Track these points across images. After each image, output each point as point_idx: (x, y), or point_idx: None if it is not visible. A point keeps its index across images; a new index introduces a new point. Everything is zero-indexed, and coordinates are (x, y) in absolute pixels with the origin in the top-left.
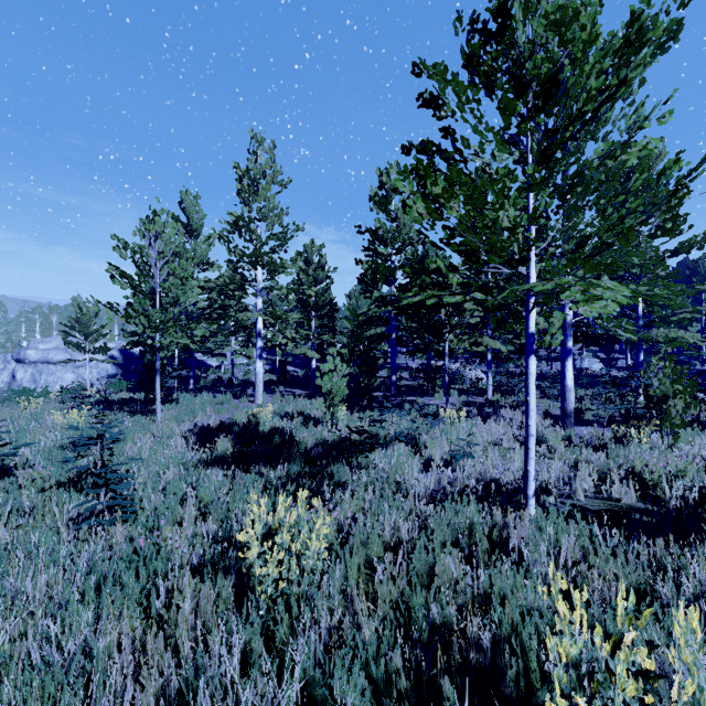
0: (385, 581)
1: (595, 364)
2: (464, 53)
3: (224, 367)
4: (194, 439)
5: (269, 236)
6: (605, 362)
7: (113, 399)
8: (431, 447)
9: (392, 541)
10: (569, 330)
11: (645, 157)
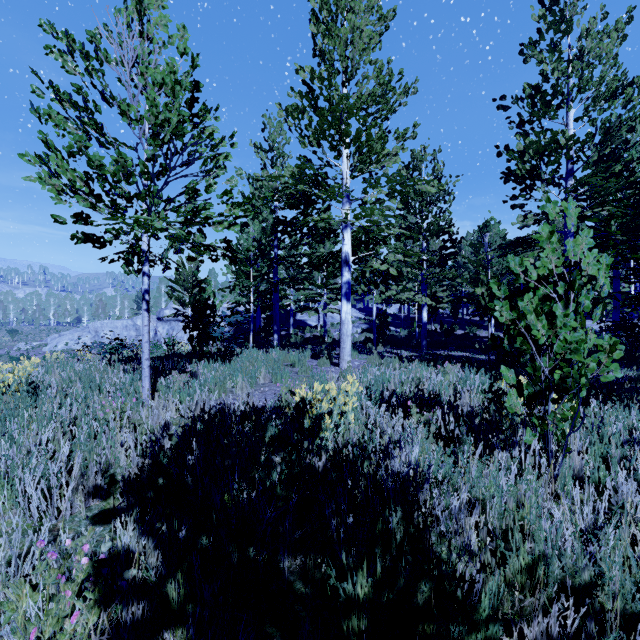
0: None
1: None
2: None
3: (321, 327)
4: (140, 464)
5: (360, 97)
6: None
7: (182, 353)
8: None
9: None
10: None
11: None
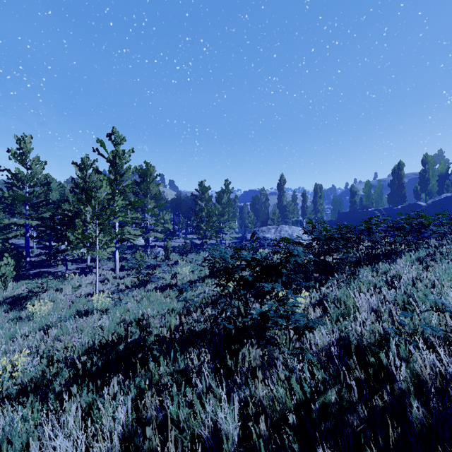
0: (65, 311)
1: (142, 240)
2: (81, 190)
3: None
4: None
5: None
6: (145, 239)
7: None
8: (65, 289)
9: (63, 307)
10: (117, 240)
11: (149, 171)
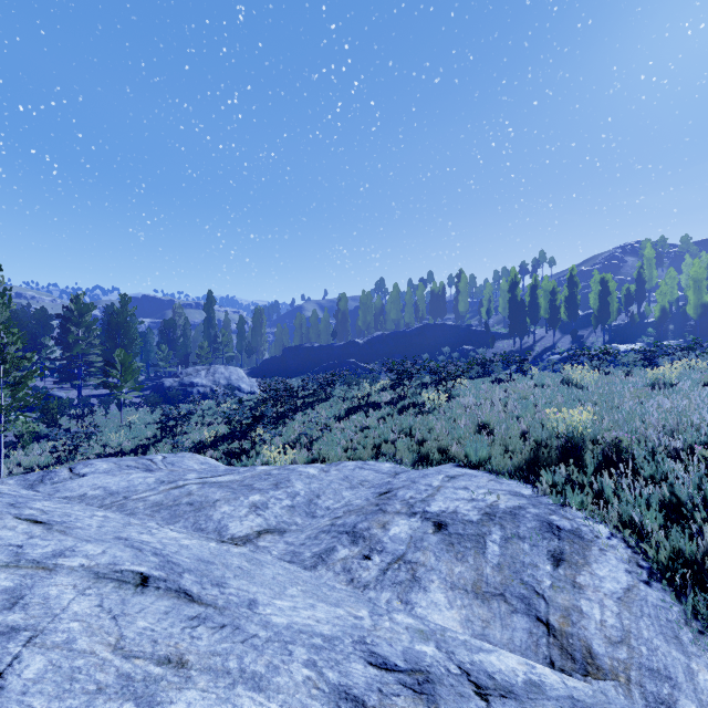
0: None
1: None
2: None
3: None
4: None
5: None
6: None
7: None
8: None
9: None
10: None
11: None
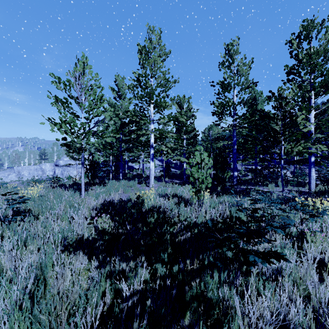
0: None
1: None
2: None
3: (141, 169)
4: (95, 212)
5: (157, 85)
6: None
7: (79, 183)
8: (311, 241)
9: None
10: None
11: None
